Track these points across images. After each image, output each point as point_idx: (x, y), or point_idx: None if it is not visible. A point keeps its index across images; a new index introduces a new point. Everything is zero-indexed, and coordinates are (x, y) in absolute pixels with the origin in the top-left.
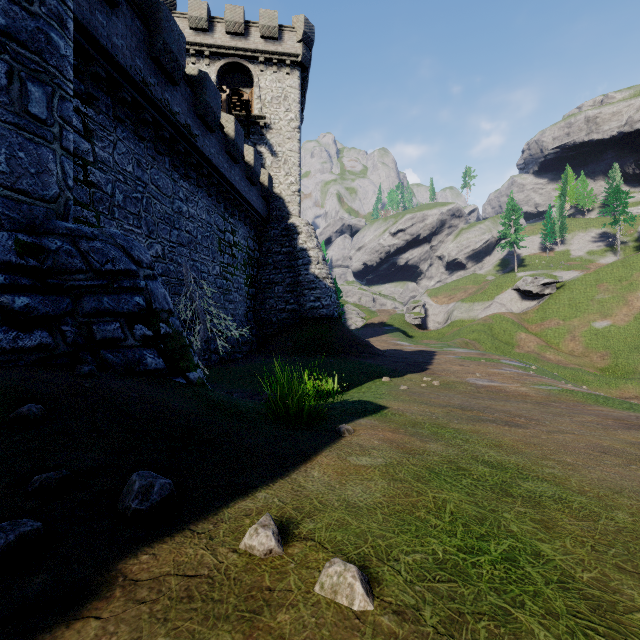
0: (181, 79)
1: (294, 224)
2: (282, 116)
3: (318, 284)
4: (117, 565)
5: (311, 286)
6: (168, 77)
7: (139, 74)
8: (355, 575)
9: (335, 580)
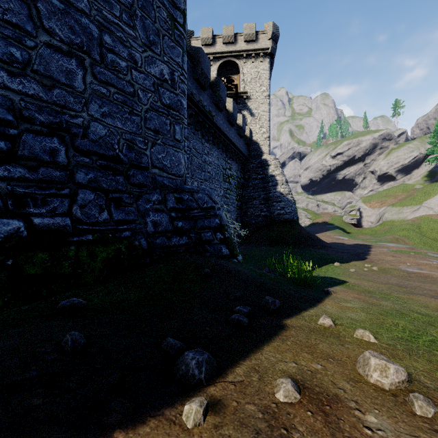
0: (208, 86)
1: (266, 159)
2: (257, 90)
3: (282, 198)
4: (282, 322)
5: (278, 200)
6: (202, 87)
7: (190, 90)
8: (369, 333)
9: (361, 334)
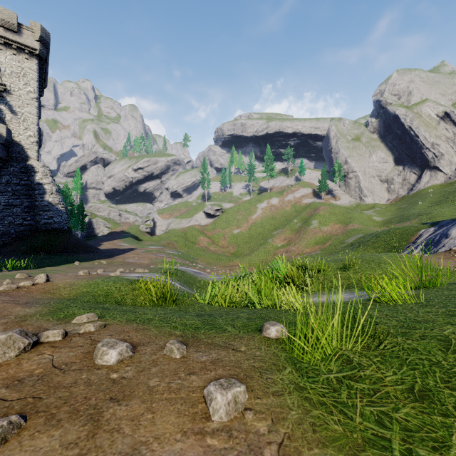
0: None
1: (32, 165)
2: (22, 87)
3: (51, 208)
4: None
5: (45, 209)
6: None
7: None
8: None
9: None
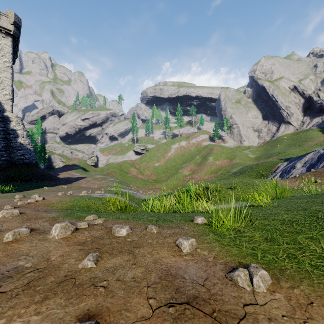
0: None
1: (8, 116)
2: None
3: (23, 147)
4: None
5: (18, 148)
6: None
7: None
8: None
9: None
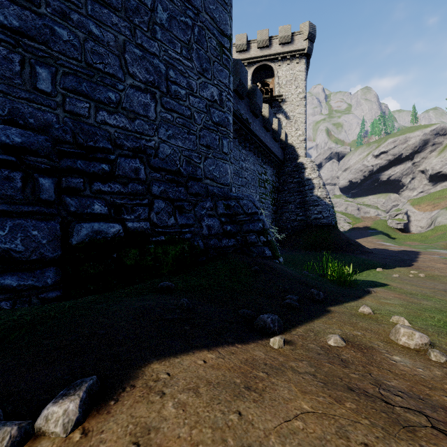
0: (245, 95)
1: (302, 162)
2: (293, 92)
3: (320, 202)
4: (327, 308)
5: (315, 204)
6: (239, 96)
7: None
8: (404, 318)
9: (397, 319)
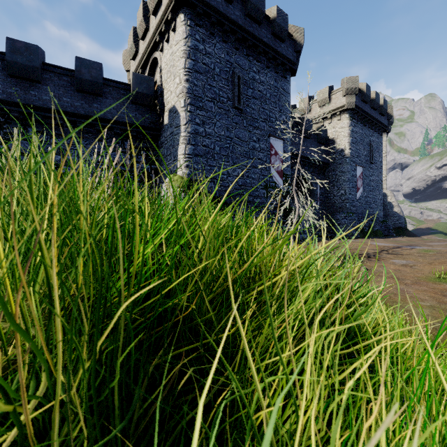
0: None
1: (385, 193)
2: None
3: (397, 215)
4: None
5: (394, 216)
6: None
7: None
8: None
9: None
